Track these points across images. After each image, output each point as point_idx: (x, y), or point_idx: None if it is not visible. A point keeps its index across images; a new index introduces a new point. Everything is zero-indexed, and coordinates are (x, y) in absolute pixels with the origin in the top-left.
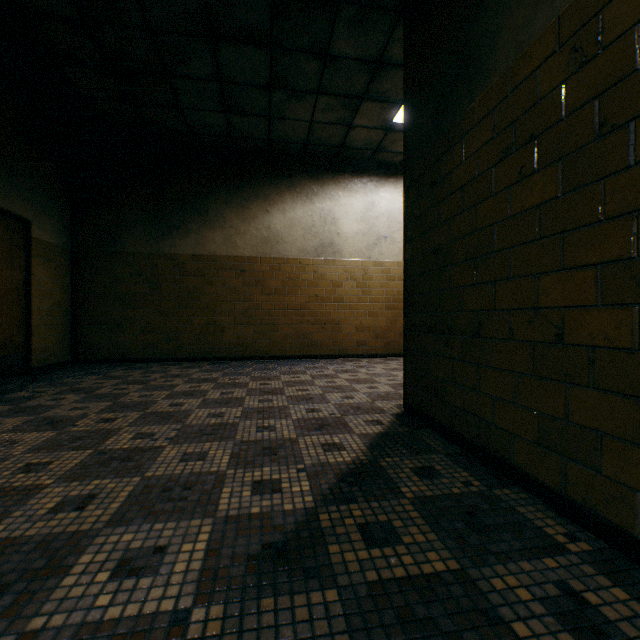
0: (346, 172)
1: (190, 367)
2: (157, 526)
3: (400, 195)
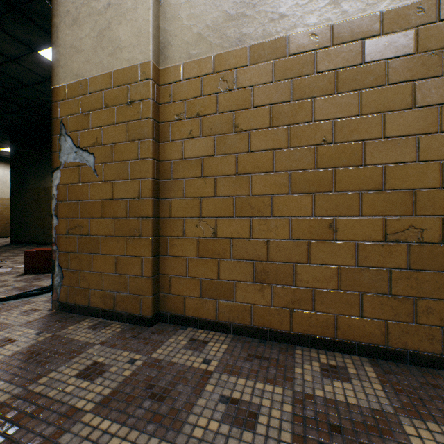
0: None
1: None
2: None
3: (3, 170)
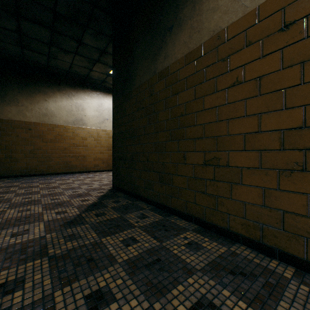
0: (89, 88)
1: None
2: (21, 227)
3: None
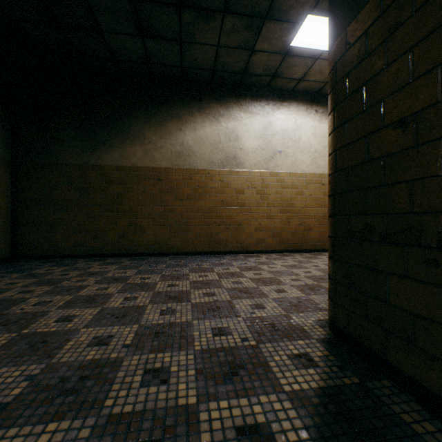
0: (247, 97)
1: (111, 263)
2: None
3: (292, 117)
